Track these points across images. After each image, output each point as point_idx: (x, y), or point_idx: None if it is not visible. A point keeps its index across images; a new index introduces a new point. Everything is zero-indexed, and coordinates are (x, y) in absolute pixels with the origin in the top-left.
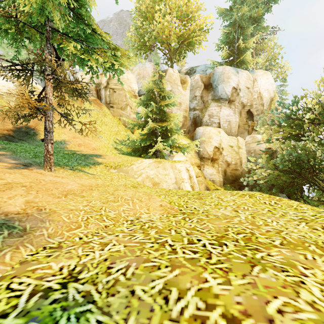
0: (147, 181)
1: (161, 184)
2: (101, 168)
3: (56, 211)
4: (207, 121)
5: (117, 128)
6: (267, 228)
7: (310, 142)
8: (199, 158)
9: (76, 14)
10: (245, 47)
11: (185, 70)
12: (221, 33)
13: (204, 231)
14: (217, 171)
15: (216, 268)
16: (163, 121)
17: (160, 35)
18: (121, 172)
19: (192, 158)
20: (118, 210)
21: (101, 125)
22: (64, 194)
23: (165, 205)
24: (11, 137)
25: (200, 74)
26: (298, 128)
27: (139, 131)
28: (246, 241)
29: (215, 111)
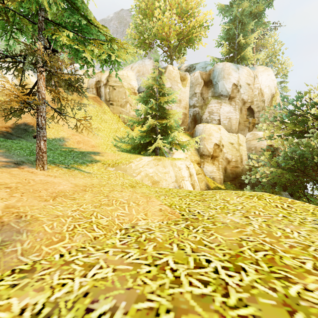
0: (146, 180)
1: (160, 182)
2: (98, 166)
3: (38, 219)
4: (207, 118)
5: (117, 126)
6: (288, 241)
7: (314, 139)
8: (199, 155)
9: (71, 3)
10: (246, 43)
11: (185, 67)
12: (222, 29)
13: (213, 246)
14: (217, 168)
15: (240, 317)
16: (163, 118)
17: (160, 32)
18: (119, 170)
19: (191, 155)
20: (111, 215)
21: (101, 123)
22: (52, 196)
23: (165, 210)
24: (9, 134)
25: (200, 71)
26: (302, 124)
27: (139, 128)
28: (269, 263)
29: (215, 108)
